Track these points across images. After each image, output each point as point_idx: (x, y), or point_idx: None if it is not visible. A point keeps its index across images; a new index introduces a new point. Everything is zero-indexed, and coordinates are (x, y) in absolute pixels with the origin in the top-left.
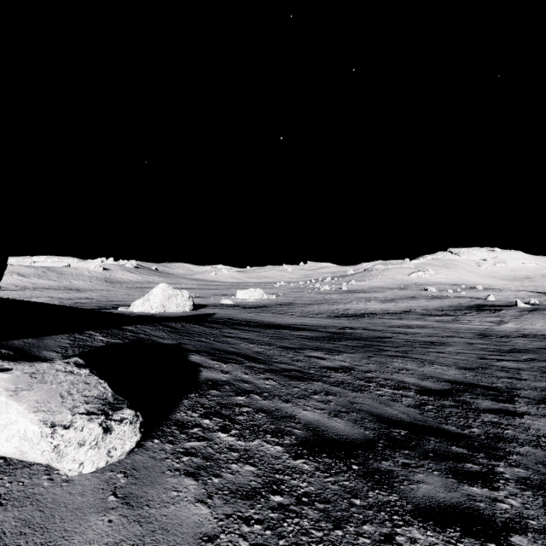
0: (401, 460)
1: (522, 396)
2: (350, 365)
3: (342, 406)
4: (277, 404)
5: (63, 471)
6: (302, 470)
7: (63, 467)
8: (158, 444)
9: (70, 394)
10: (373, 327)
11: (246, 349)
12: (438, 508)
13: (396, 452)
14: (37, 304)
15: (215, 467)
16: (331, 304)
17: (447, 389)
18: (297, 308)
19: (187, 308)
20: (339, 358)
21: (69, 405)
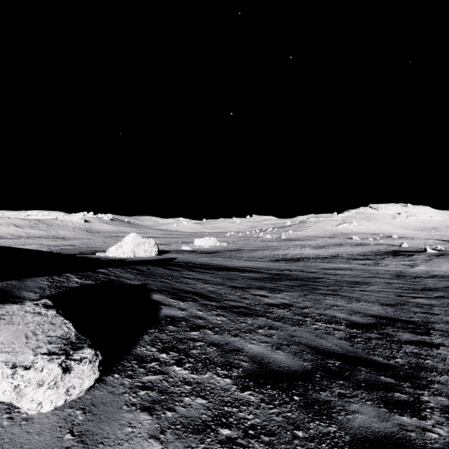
0: (337, 390)
1: (436, 329)
2: (289, 302)
3: (283, 339)
4: (227, 338)
5: (23, 409)
6: (249, 402)
7: (22, 407)
8: (118, 378)
9: (35, 335)
10: (307, 269)
11: (201, 288)
12: (373, 438)
13: (332, 382)
14: (25, 250)
15: (169, 401)
16: (272, 250)
17: (372, 323)
18: (244, 253)
19: (153, 253)
20: (279, 296)
21: (33, 345)
